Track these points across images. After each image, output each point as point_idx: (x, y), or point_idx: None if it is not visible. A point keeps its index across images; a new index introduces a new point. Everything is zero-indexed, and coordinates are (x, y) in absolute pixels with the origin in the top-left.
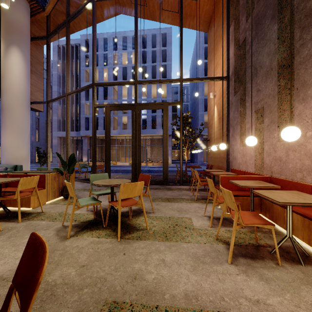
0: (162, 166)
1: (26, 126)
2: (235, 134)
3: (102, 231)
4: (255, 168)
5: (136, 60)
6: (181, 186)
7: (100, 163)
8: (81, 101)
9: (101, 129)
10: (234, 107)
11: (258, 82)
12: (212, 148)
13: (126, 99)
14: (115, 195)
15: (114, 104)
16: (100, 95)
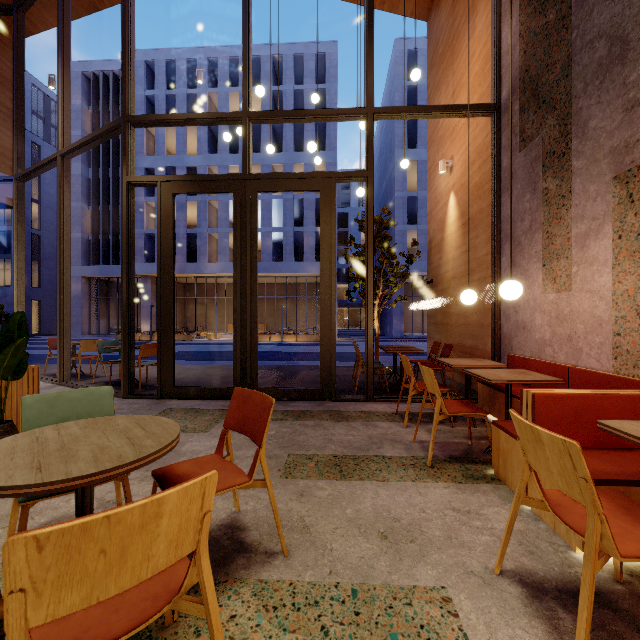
0: (316, 344)
1: None
2: (523, 258)
3: None
4: (618, 361)
5: (246, 53)
6: (371, 404)
7: (178, 336)
8: (136, 197)
9: (182, 262)
10: (519, 185)
11: (631, 79)
12: (465, 297)
13: None
14: (125, 483)
15: (183, 176)
16: None
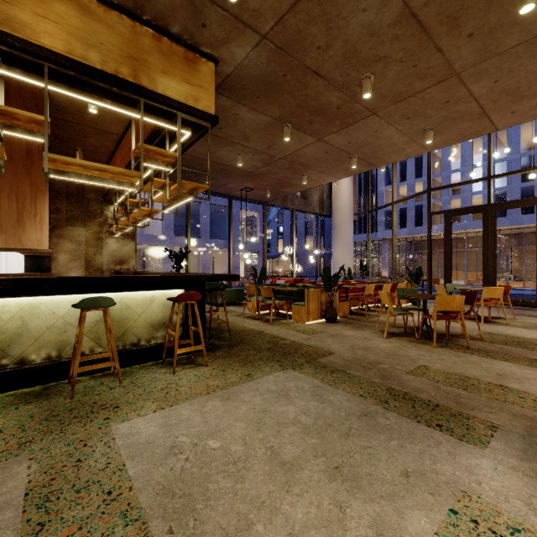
0: None
1: (351, 239)
2: None
3: (466, 320)
4: None
5: (490, 150)
6: None
7: None
8: (378, 188)
9: (411, 227)
10: None
11: None
12: None
13: (460, 168)
14: None
15: (456, 209)
16: (409, 172)
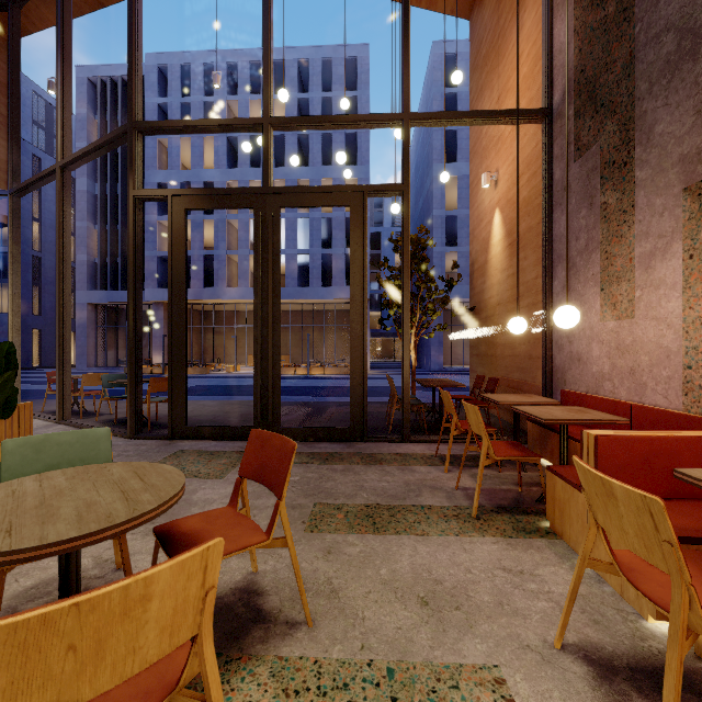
0: (346, 377)
1: None
2: (578, 282)
3: None
4: (689, 397)
5: (268, 52)
6: (407, 445)
7: (193, 369)
8: (147, 216)
9: (198, 287)
10: (574, 199)
11: None
12: (513, 325)
13: None
14: (122, 542)
15: (197, 189)
16: None
